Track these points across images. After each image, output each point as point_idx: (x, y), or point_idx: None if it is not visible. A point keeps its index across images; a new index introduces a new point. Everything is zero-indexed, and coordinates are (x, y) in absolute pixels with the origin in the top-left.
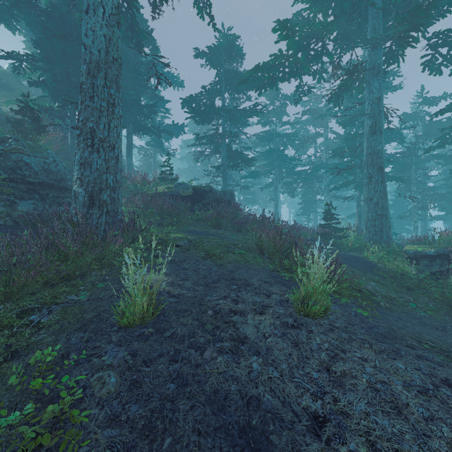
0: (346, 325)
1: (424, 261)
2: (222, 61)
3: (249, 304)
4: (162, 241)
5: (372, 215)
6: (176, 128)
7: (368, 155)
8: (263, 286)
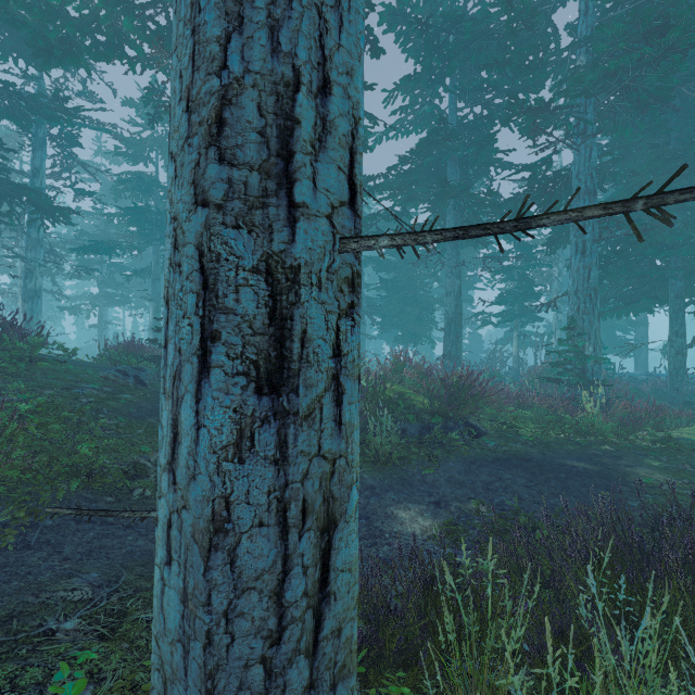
0: None
1: None
2: None
3: None
4: None
5: None
6: None
7: None
8: None
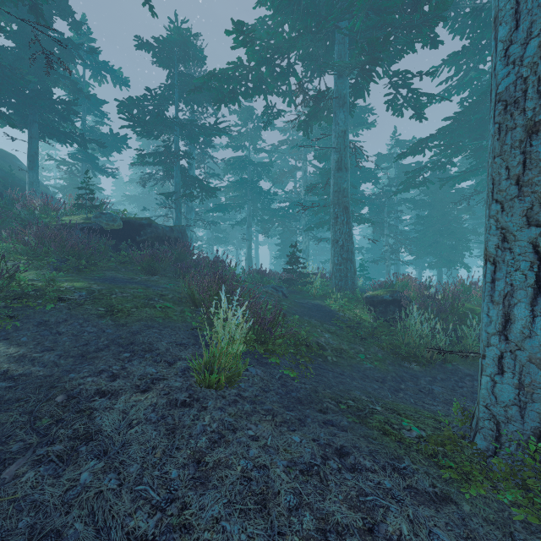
0: (258, 394)
1: (380, 308)
2: (174, 61)
3: (134, 378)
4: (36, 293)
5: (338, 258)
6: (115, 140)
7: (334, 193)
8: (171, 350)
